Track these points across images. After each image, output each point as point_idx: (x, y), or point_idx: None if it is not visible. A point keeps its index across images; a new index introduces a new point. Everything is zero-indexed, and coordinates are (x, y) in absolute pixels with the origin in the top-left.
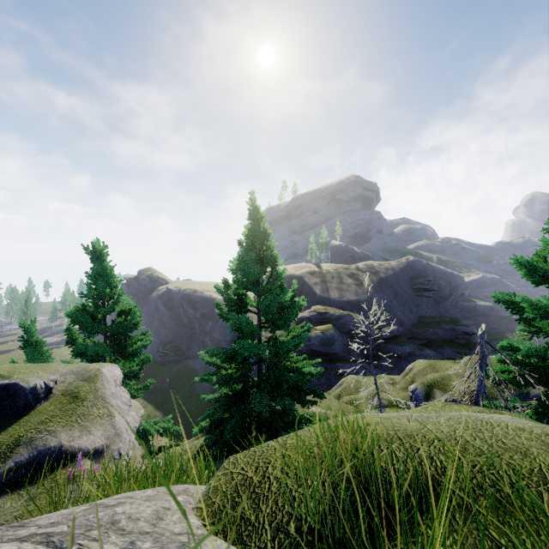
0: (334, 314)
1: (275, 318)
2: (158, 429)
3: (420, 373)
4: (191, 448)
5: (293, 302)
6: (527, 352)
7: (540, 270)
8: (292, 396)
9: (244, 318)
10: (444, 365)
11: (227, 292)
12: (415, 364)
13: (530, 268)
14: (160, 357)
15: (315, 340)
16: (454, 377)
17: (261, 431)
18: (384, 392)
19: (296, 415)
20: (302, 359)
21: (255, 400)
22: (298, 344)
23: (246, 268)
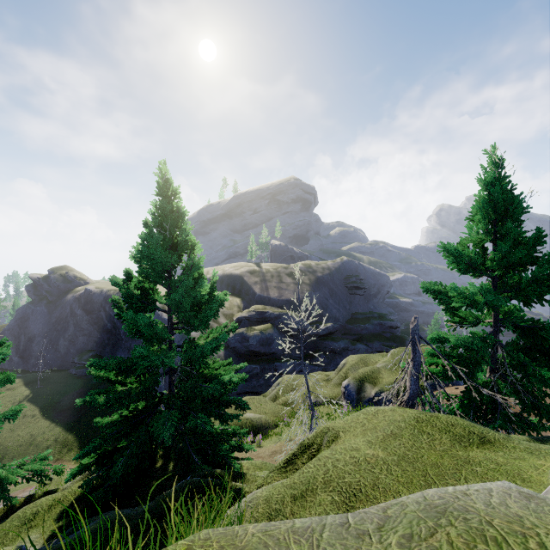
0: (273, 313)
1: (189, 317)
2: (22, 474)
3: (353, 368)
4: (68, 495)
5: (212, 297)
6: (457, 343)
7: (466, 258)
8: (209, 411)
9: (141, 318)
10: (374, 359)
11: (127, 286)
12: (348, 360)
13: (456, 256)
14: (76, 369)
15: (253, 341)
16: (382, 369)
17: (168, 458)
18: (316, 394)
19: (217, 431)
20: (226, 364)
21: (158, 422)
22: (216, 347)
23: (149, 254)
